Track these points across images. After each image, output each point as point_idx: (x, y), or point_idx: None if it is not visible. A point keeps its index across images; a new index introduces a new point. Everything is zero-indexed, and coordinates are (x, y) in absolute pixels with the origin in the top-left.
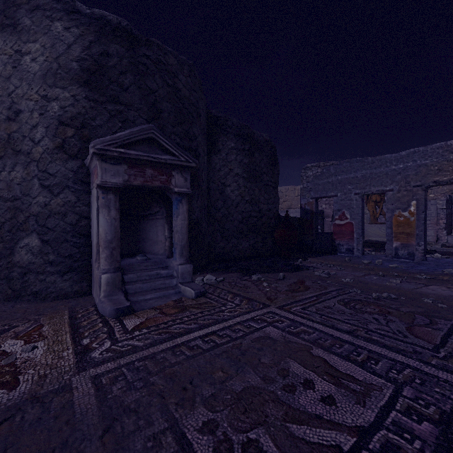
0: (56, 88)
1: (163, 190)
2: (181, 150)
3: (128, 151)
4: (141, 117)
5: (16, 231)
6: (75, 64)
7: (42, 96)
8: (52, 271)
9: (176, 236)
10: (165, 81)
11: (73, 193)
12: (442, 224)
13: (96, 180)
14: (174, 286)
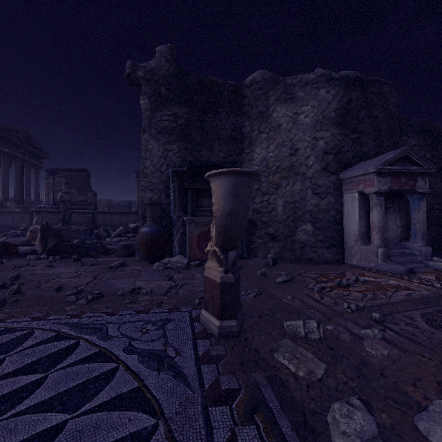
0: (322, 131)
1: (402, 191)
2: (425, 161)
3: (392, 167)
4: (370, 138)
5: (296, 221)
6: (332, 113)
7: (312, 138)
8: (321, 246)
9: (417, 225)
10: (382, 106)
11: (332, 197)
12: None
13: (371, 188)
14: (419, 261)
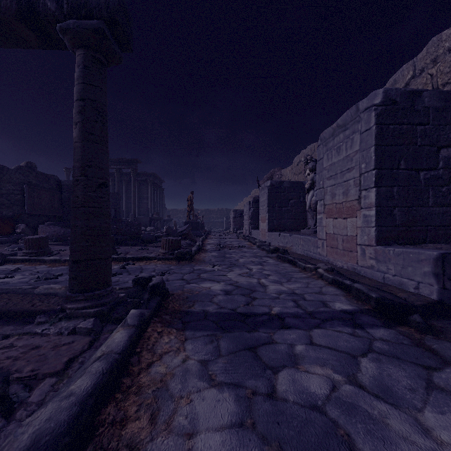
0: None
1: None
2: None
3: None
4: None
5: None
6: None
7: None
8: None
9: None
10: None
11: None
12: (249, 220)
13: None
14: None
